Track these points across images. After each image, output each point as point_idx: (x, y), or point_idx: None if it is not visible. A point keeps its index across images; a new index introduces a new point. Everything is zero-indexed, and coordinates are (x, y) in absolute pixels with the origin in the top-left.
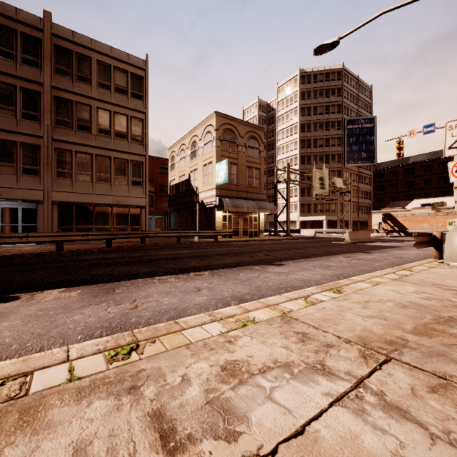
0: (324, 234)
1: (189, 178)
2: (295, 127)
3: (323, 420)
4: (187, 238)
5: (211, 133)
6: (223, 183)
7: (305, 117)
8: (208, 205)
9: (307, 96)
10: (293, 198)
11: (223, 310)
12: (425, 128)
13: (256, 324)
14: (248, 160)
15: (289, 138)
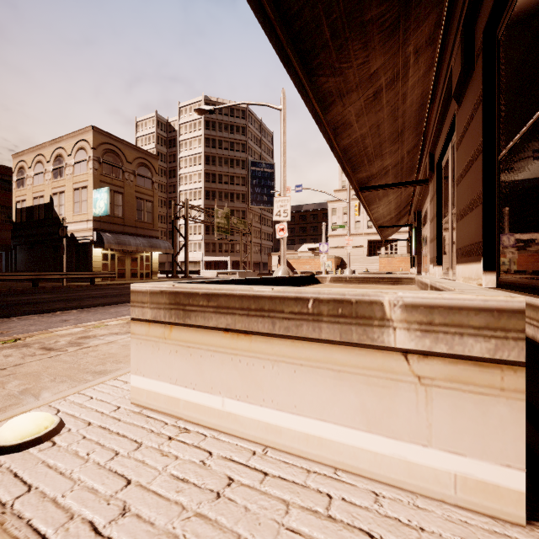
0: (228, 275)
1: (51, 203)
2: (200, 157)
3: (122, 340)
4: (48, 282)
5: (86, 150)
6: (103, 214)
7: (210, 149)
8: (82, 240)
9: (212, 127)
10: (197, 236)
11: (85, 324)
12: (296, 188)
13: (108, 326)
14: (137, 190)
15: (193, 168)
